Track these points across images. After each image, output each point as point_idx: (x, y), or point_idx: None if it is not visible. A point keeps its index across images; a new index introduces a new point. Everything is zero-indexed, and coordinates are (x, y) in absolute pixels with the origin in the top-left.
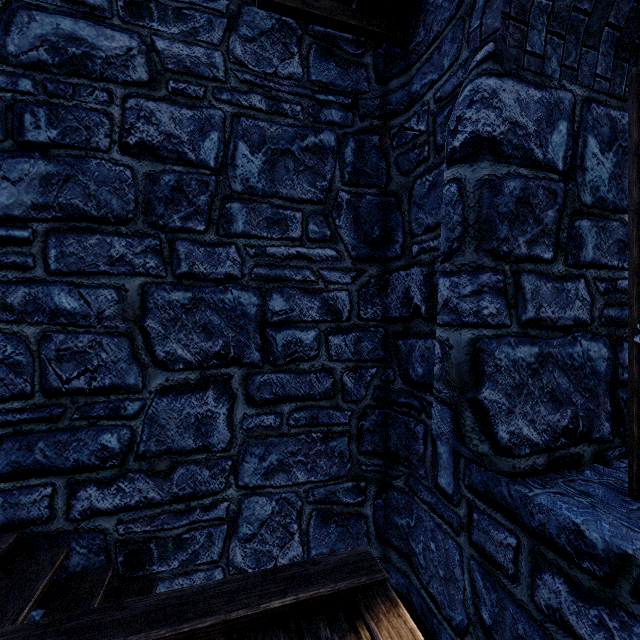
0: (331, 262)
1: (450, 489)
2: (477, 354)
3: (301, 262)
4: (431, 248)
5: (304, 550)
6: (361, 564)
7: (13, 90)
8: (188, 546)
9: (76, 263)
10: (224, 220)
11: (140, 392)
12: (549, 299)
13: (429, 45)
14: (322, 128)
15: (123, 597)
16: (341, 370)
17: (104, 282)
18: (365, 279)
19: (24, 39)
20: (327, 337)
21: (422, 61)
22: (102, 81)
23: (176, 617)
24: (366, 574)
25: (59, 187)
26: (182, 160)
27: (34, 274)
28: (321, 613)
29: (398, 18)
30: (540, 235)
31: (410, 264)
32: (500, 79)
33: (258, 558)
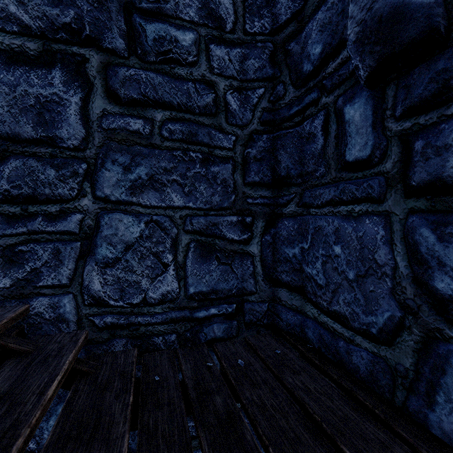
0: None
1: (367, 150)
2: None
3: None
4: None
5: (180, 286)
6: None
7: None
8: (25, 262)
9: None
10: None
11: None
12: None
13: None
14: None
15: None
16: (224, 87)
17: None
18: None
19: None
20: (208, 45)
21: None
22: None
23: None
24: None
25: None
26: None
27: None
28: None
29: None
30: None
31: None
32: None
33: (122, 289)
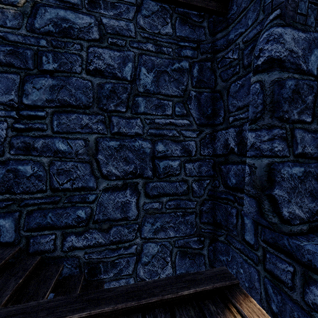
0: (186, 126)
1: (252, 241)
2: (271, 171)
3: (172, 126)
4: (240, 118)
5: (173, 271)
6: (224, 275)
7: (37, 45)
8: (117, 266)
9: (66, 127)
10: (134, 106)
11: (95, 190)
12: (309, 143)
13: (239, 14)
14: (182, 59)
15: (89, 289)
16: (191, 181)
17: (78, 137)
18: (203, 135)
19: (42, 21)
20: (184, 164)
21: (235, 23)
22: (77, 39)
23: (138, 296)
24: (228, 280)
25: (58, 91)
26: (115, 77)
27: (47, 133)
28: (208, 298)
29: (222, 1)
30: (304, 109)
31: (228, 127)
32: (284, 28)
33: (151, 273)
